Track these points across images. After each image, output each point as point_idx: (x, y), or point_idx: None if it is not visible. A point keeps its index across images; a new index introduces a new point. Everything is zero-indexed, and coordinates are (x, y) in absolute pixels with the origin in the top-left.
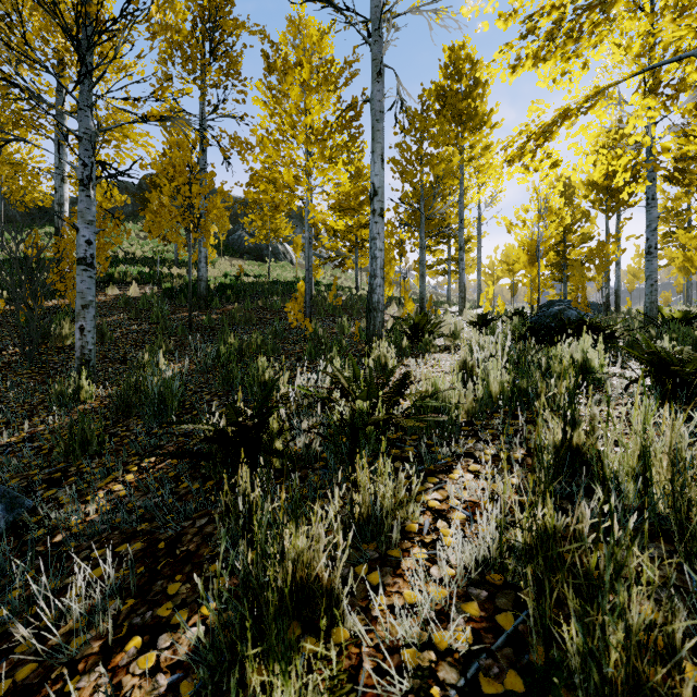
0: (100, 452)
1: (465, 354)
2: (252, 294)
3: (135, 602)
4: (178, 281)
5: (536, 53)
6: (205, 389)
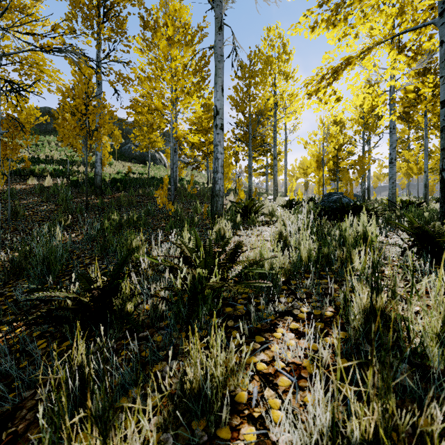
0: None
1: (281, 227)
2: (135, 186)
3: None
4: (82, 176)
5: (328, 18)
6: (87, 254)
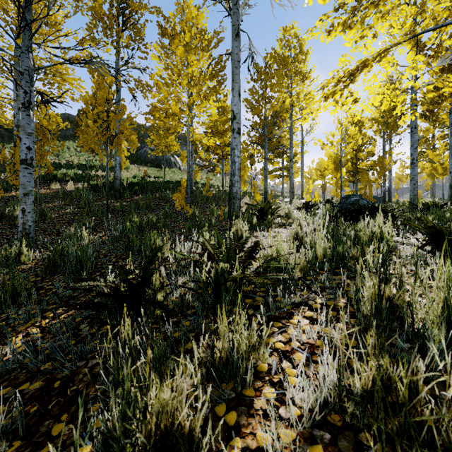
0: (28, 302)
1: (297, 228)
2: (152, 189)
3: (21, 444)
4: (101, 180)
5: (344, 22)
6: (113, 253)
